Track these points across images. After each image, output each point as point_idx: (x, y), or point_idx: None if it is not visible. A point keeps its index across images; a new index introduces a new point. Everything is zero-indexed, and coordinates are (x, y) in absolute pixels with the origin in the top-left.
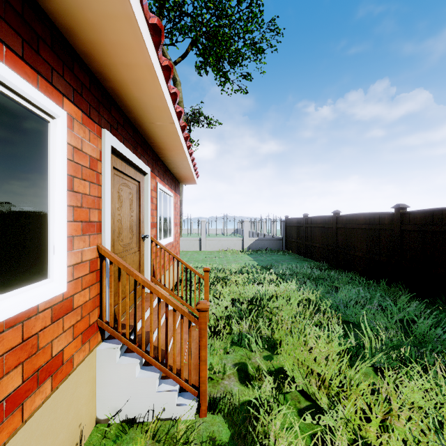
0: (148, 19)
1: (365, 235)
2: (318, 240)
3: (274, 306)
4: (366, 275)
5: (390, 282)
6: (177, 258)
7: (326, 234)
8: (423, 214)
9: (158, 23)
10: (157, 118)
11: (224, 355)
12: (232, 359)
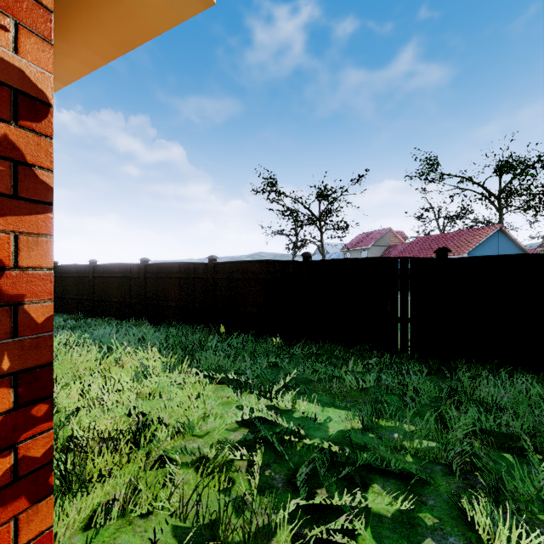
0: None
1: (120, 283)
2: (72, 291)
3: None
4: (121, 317)
5: (138, 318)
6: None
7: (82, 284)
8: (157, 266)
9: None
10: None
11: None
12: None
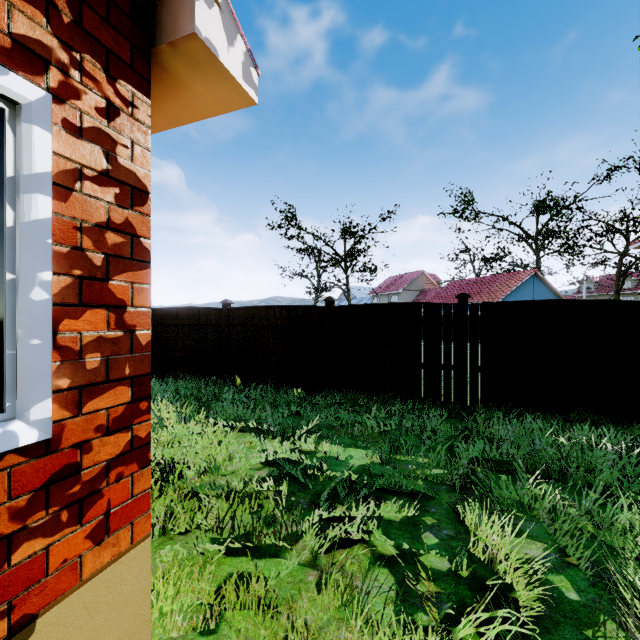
0: None
1: None
2: None
3: None
4: None
5: None
6: None
7: None
8: (161, 312)
9: None
10: None
11: None
12: None
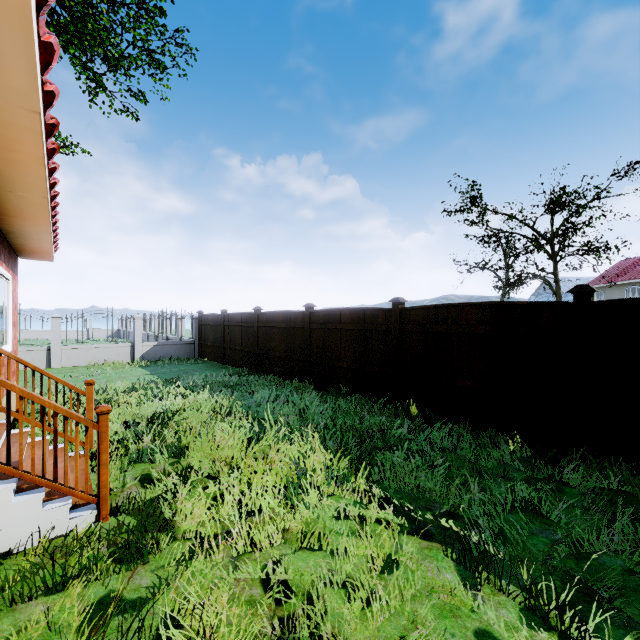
0: (47, 121)
1: (283, 334)
2: (239, 342)
3: (182, 418)
4: (284, 376)
5: (302, 379)
6: (41, 372)
7: (247, 334)
8: (324, 314)
9: (56, 122)
10: (23, 189)
11: (121, 474)
12: (132, 475)
